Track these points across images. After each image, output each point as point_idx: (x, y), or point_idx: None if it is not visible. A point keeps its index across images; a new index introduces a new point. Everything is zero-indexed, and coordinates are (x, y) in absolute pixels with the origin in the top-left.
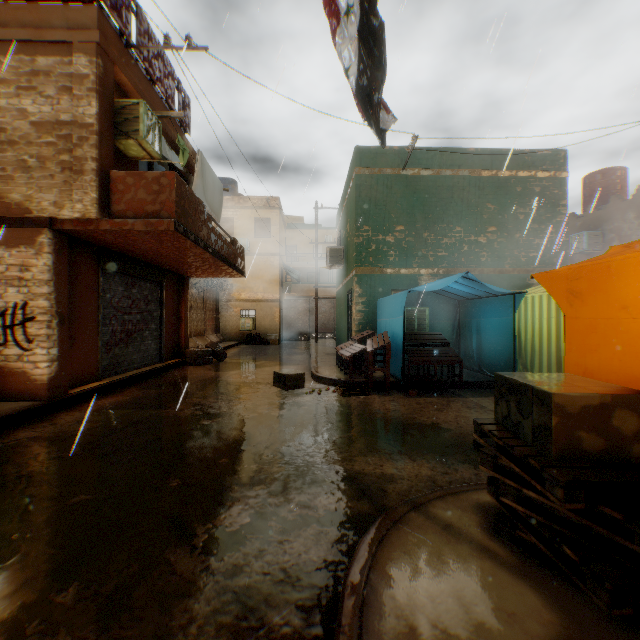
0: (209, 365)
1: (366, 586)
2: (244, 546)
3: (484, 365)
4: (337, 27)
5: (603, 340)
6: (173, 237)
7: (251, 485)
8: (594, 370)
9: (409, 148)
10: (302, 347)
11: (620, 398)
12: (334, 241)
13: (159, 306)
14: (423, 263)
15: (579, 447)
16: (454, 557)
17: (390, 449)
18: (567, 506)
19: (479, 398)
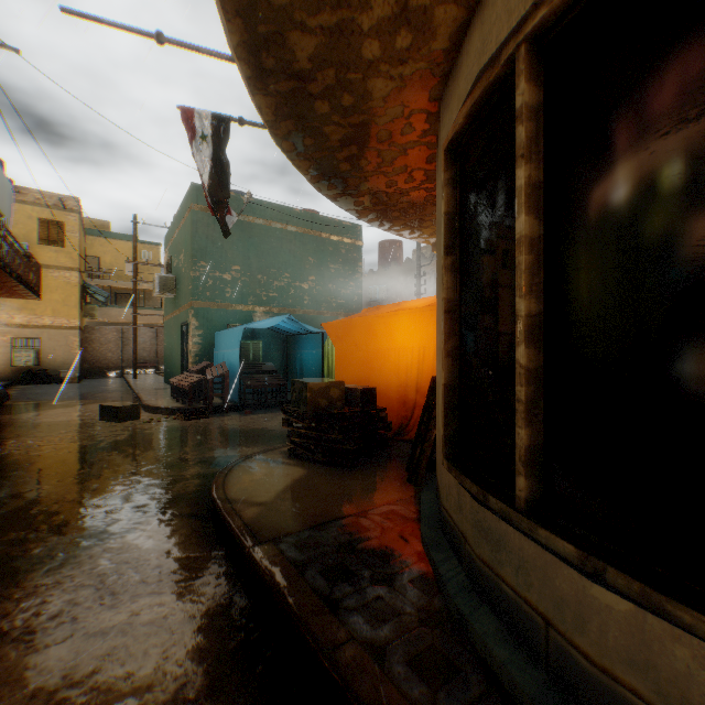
0: None
1: (225, 481)
2: (139, 497)
3: None
4: (194, 142)
5: (350, 362)
6: None
7: (125, 476)
8: (347, 379)
9: (245, 200)
10: (117, 384)
11: (334, 383)
12: (160, 263)
13: None
14: (257, 301)
15: (319, 405)
16: (268, 467)
17: (232, 444)
18: (310, 426)
19: None
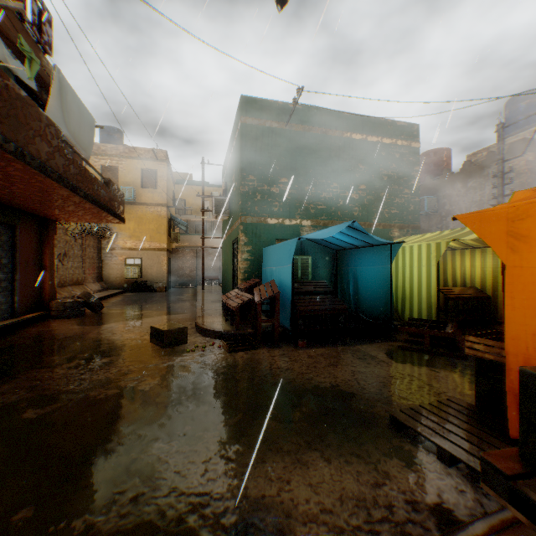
0: (80, 318)
1: None
2: None
3: (361, 310)
4: None
5: None
6: (2, 158)
7: None
8: None
9: (294, 101)
10: (189, 294)
11: None
12: (220, 195)
13: (12, 252)
14: (305, 215)
15: None
16: None
17: (294, 440)
18: None
19: (365, 346)
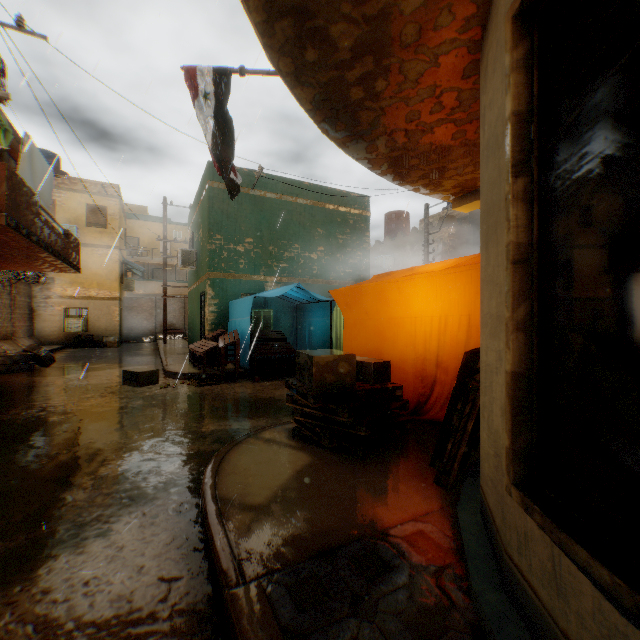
0: (32, 371)
1: (219, 469)
2: (129, 480)
3: None
4: (196, 102)
5: (359, 331)
6: (2, 230)
7: (124, 451)
8: (356, 349)
9: (257, 174)
10: (149, 348)
11: (342, 356)
12: (185, 240)
13: None
14: (269, 272)
15: (326, 381)
16: (269, 450)
17: (237, 416)
18: (315, 406)
19: None
